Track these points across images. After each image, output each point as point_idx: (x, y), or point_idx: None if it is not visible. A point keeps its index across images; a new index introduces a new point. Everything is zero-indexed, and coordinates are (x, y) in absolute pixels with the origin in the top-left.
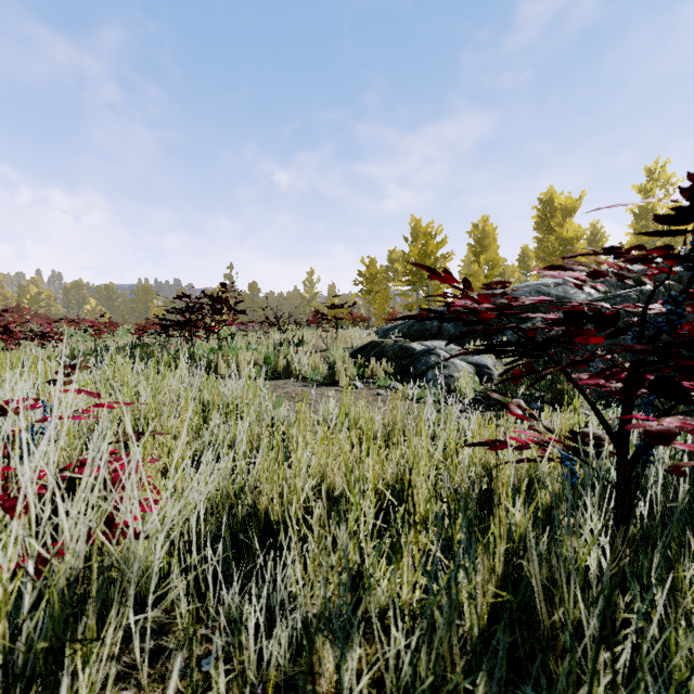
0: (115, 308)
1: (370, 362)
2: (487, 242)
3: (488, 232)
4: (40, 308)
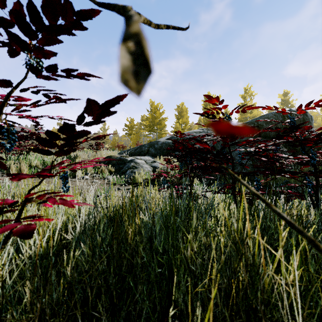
0: None
1: (104, 166)
2: (183, 114)
3: (183, 109)
4: None
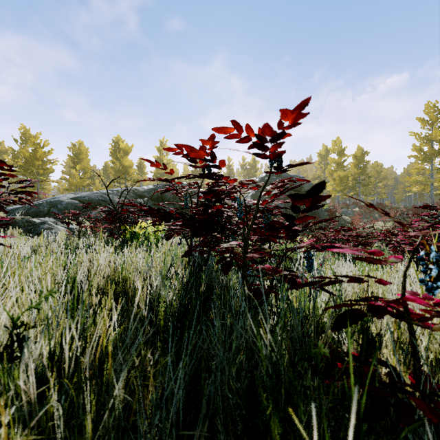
0: None
1: (7, 228)
2: (82, 157)
3: (82, 151)
4: None
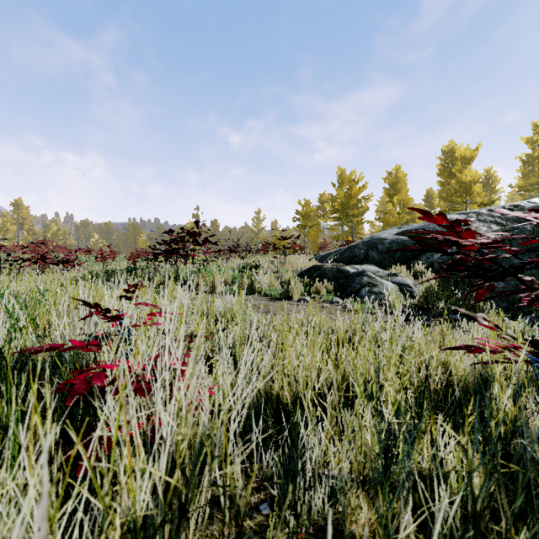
0: (112, 240)
1: (314, 282)
2: (399, 186)
3: (400, 178)
4: (59, 241)
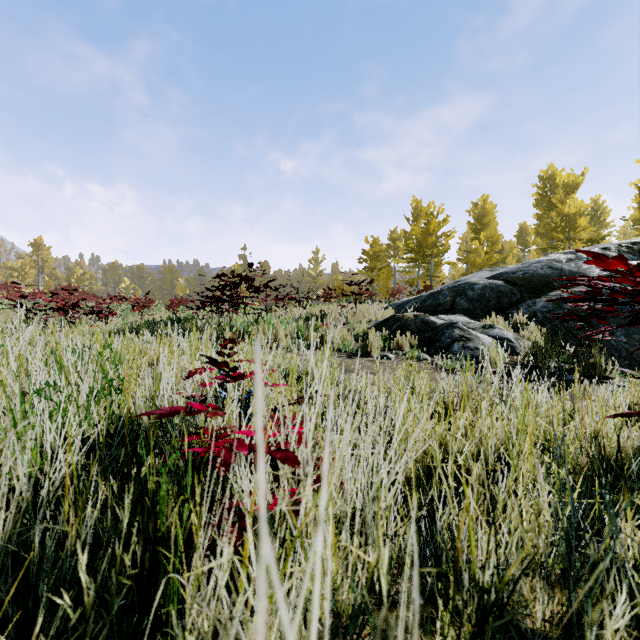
0: (145, 286)
1: (393, 335)
2: (487, 220)
3: (488, 210)
4: (84, 286)
